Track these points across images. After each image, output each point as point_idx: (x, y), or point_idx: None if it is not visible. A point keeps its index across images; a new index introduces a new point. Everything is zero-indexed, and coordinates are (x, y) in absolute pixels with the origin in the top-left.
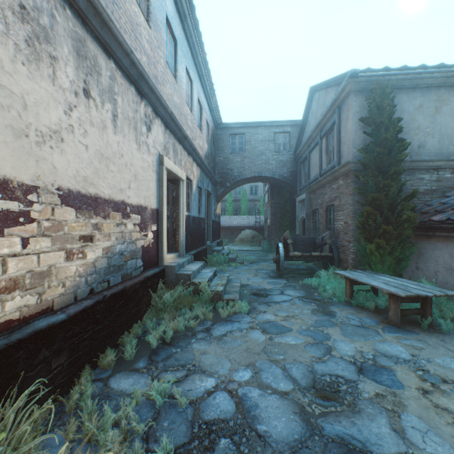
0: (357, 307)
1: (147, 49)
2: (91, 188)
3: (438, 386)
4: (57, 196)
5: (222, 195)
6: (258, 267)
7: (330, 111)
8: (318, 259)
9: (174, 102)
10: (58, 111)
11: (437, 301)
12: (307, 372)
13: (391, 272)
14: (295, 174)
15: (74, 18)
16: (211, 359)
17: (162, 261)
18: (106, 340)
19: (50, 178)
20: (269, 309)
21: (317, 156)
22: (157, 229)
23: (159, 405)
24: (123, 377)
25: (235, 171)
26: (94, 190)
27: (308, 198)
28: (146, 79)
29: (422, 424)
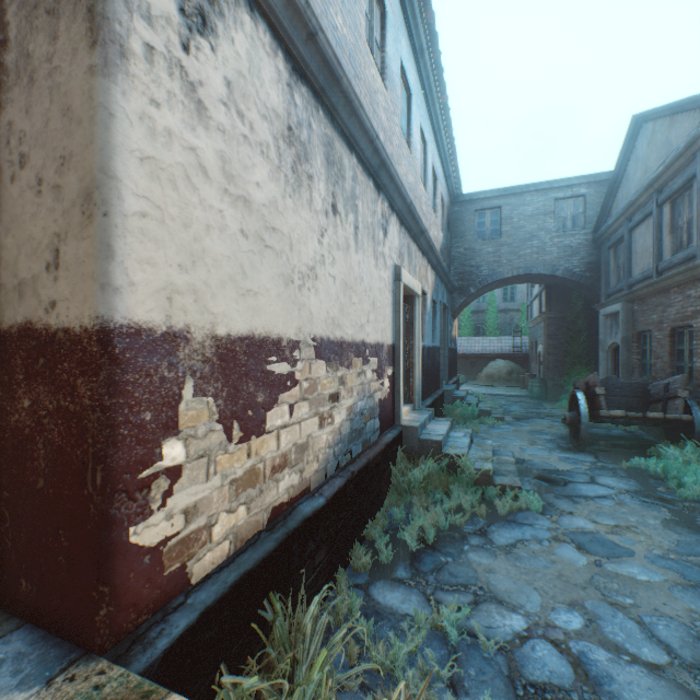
0: None
1: (384, 121)
2: (337, 331)
3: None
4: (313, 348)
5: (461, 307)
6: (531, 427)
7: (684, 156)
8: (655, 424)
9: (408, 183)
10: (313, 242)
11: None
12: (689, 637)
13: None
14: (595, 267)
15: (324, 117)
16: (504, 582)
17: (398, 419)
18: (353, 531)
19: (308, 327)
20: (577, 509)
21: (648, 236)
22: (392, 373)
23: (454, 641)
24: (385, 588)
25: (483, 268)
26: (339, 333)
27: (628, 310)
28: (387, 167)
29: None
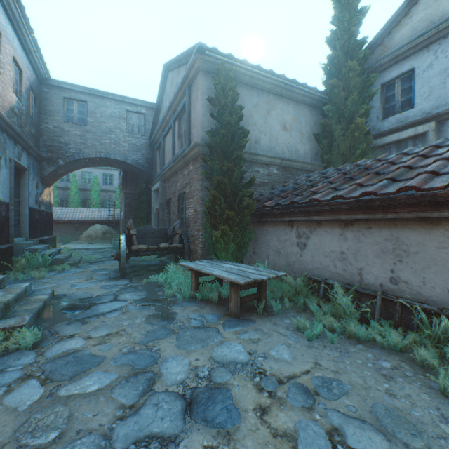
0: (203, 301)
1: None
2: None
3: (276, 393)
4: None
5: (53, 176)
6: (99, 267)
7: (182, 90)
8: (169, 252)
9: None
10: None
11: (269, 283)
12: None
13: (235, 259)
14: (151, 161)
15: None
16: None
17: None
18: None
19: None
20: (81, 330)
21: (171, 141)
22: None
23: None
24: None
25: (72, 146)
26: None
27: (163, 187)
28: None
29: None
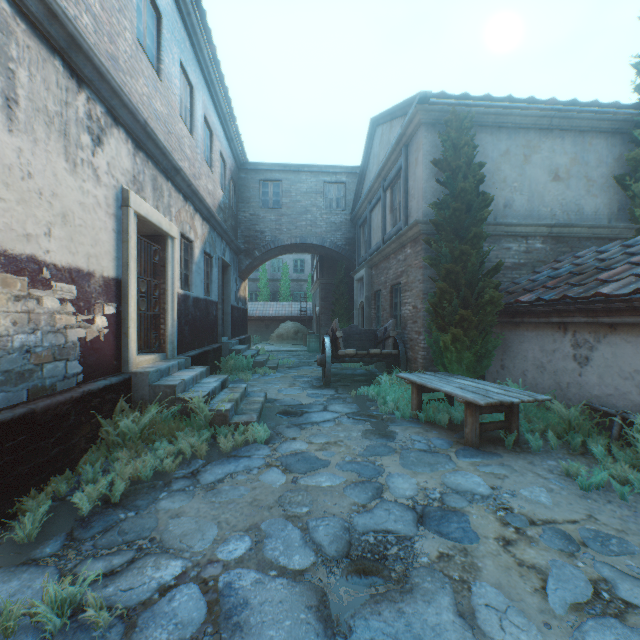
0: (427, 424)
1: (94, 5)
2: None
3: (524, 531)
4: None
5: (249, 269)
6: (298, 373)
7: (396, 151)
8: (379, 360)
9: (156, 110)
10: None
11: (525, 410)
12: (341, 530)
13: (471, 374)
14: (353, 242)
15: None
16: (185, 525)
17: (126, 365)
18: None
19: None
20: (301, 434)
21: (380, 216)
22: (116, 312)
23: (54, 631)
24: None
25: (267, 234)
26: None
27: (369, 275)
28: (86, 51)
29: (501, 598)
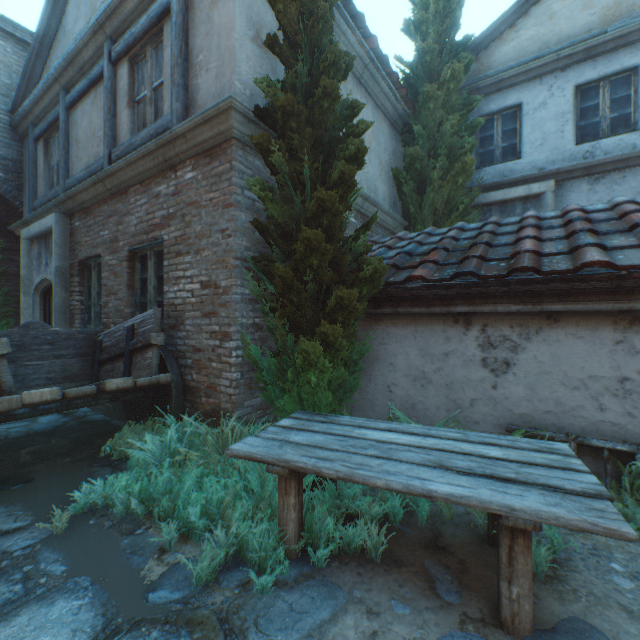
0: (336, 567)
1: None
2: None
3: None
4: None
5: None
6: None
7: None
8: (116, 397)
9: None
10: None
11: None
12: None
13: None
14: (17, 168)
15: None
16: None
17: None
18: None
19: None
20: None
21: (98, 114)
22: None
23: None
24: None
25: None
26: None
27: (67, 228)
28: None
29: None
